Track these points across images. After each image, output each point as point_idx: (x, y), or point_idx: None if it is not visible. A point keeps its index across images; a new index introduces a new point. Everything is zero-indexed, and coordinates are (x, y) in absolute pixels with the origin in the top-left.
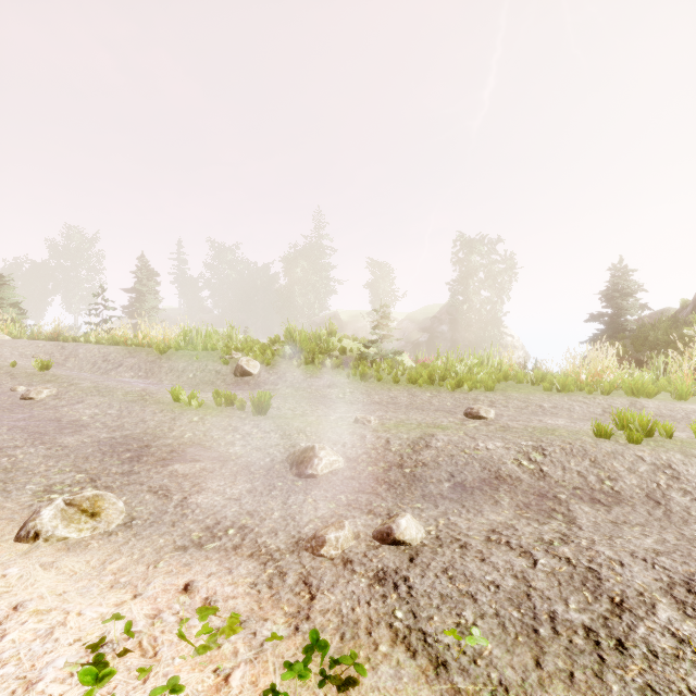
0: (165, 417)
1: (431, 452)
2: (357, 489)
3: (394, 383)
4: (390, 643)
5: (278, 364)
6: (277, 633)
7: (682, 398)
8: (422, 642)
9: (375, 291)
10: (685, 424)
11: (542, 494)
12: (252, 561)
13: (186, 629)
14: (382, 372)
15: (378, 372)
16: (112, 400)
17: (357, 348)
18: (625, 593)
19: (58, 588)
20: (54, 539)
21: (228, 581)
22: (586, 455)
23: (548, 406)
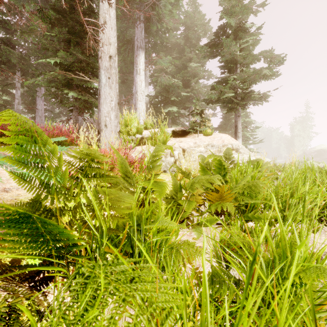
0: None
1: None
2: None
3: None
4: None
5: None
6: None
7: None
8: None
9: None
10: None
11: None
12: None
13: None
14: None
15: None
16: None
17: (315, 164)
18: None
19: None
20: None
21: None
22: None
23: None
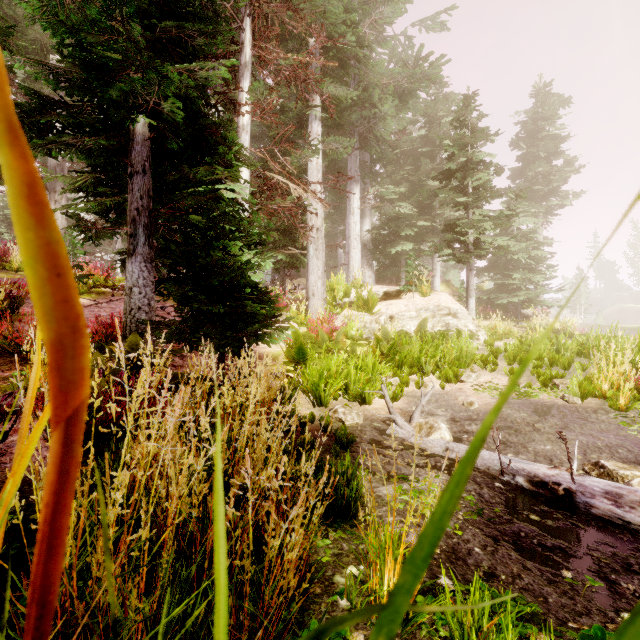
0: None
1: None
2: None
3: None
4: None
5: None
6: None
7: None
8: None
9: None
10: None
11: None
12: None
13: None
14: None
15: None
16: None
17: None
18: None
19: None
20: None
21: None
22: None
23: None
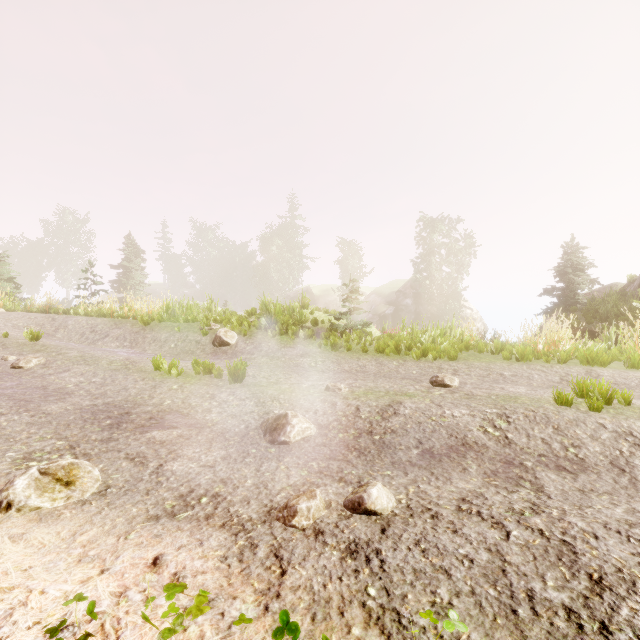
0: (146, 384)
1: (399, 420)
2: (328, 456)
3: (362, 352)
4: (364, 625)
5: (254, 335)
6: (246, 613)
7: (634, 367)
8: (396, 623)
9: (345, 268)
10: (639, 392)
11: (508, 461)
12: (224, 532)
13: (151, 609)
14: (351, 342)
15: (348, 342)
16: (97, 369)
17: (328, 320)
18: (603, 569)
19: (24, 563)
20: (27, 509)
21: (198, 554)
22: (549, 422)
23: (508, 374)
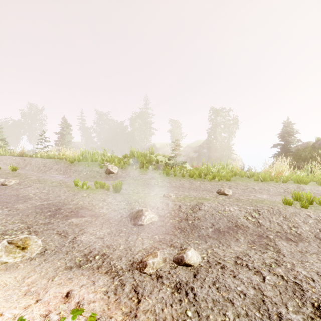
0: (70, 193)
1: (201, 212)
2: (164, 232)
3: (182, 177)
4: None
5: (127, 168)
6: None
7: None
8: None
9: (172, 134)
10: None
11: (260, 235)
12: (107, 276)
13: None
14: (176, 171)
15: (174, 171)
16: (45, 185)
17: (164, 160)
18: (320, 300)
19: None
20: None
21: (92, 290)
22: (281, 214)
23: (257, 188)
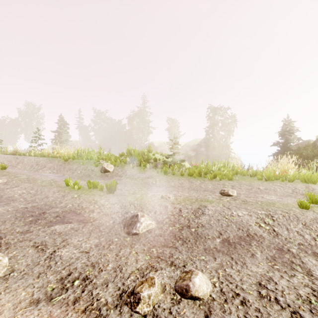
0: (59, 194)
1: (205, 218)
2: (163, 244)
3: (181, 176)
4: None
5: (123, 166)
6: None
7: None
8: None
9: (170, 132)
10: None
11: (279, 248)
12: None
13: None
14: (174, 170)
15: (173, 170)
16: (34, 185)
17: (162, 158)
18: None
19: None
20: None
21: None
22: (299, 220)
23: (262, 188)
